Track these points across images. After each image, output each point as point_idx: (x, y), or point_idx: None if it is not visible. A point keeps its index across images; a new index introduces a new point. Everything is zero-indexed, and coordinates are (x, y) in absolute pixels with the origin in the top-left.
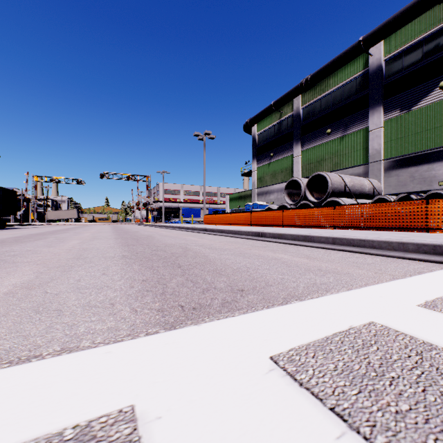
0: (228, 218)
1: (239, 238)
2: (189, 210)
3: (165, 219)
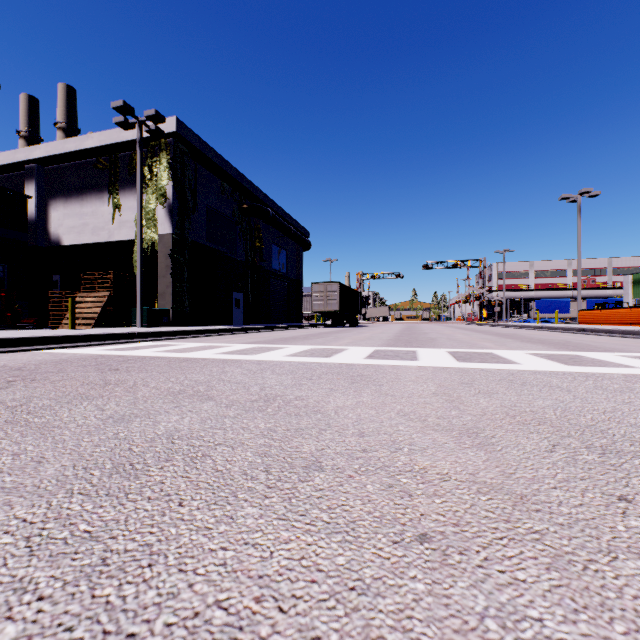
0: (625, 315)
1: (632, 338)
2: (547, 303)
3: (505, 316)
